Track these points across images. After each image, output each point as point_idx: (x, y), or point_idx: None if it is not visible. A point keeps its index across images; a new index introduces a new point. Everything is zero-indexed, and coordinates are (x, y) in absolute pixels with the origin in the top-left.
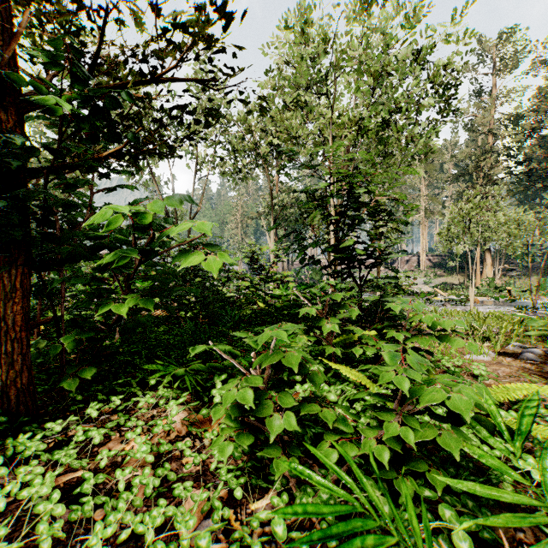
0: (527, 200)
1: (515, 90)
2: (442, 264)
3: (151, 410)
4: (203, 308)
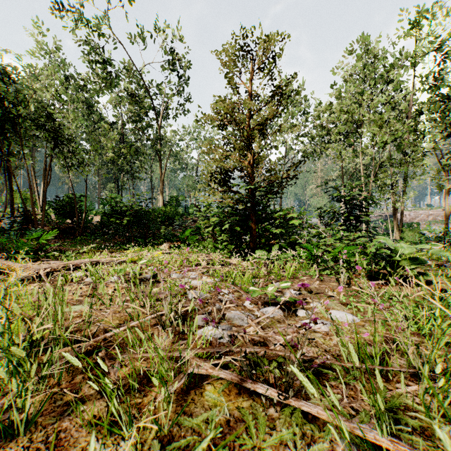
0: None
1: None
2: None
3: None
4: None
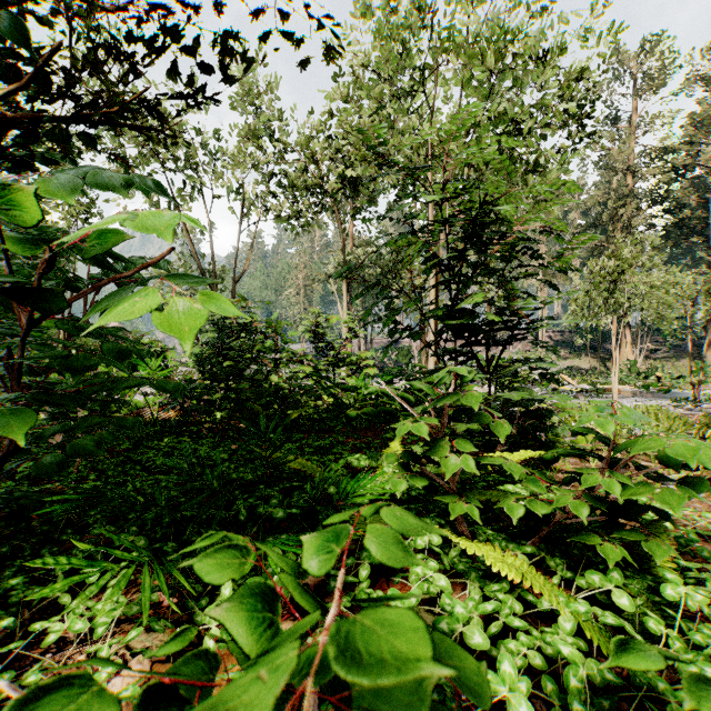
0: (675, 260)
1: (662, 115)
2: (566, 342)
3: (78, 645)
4: (234, 409)
